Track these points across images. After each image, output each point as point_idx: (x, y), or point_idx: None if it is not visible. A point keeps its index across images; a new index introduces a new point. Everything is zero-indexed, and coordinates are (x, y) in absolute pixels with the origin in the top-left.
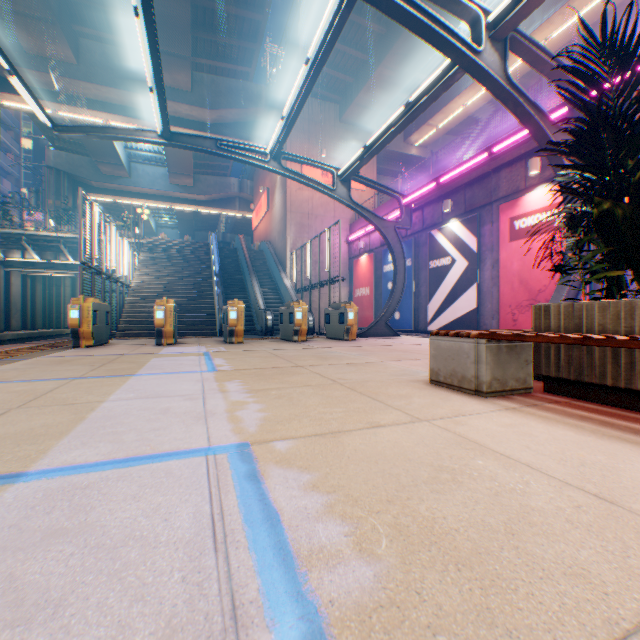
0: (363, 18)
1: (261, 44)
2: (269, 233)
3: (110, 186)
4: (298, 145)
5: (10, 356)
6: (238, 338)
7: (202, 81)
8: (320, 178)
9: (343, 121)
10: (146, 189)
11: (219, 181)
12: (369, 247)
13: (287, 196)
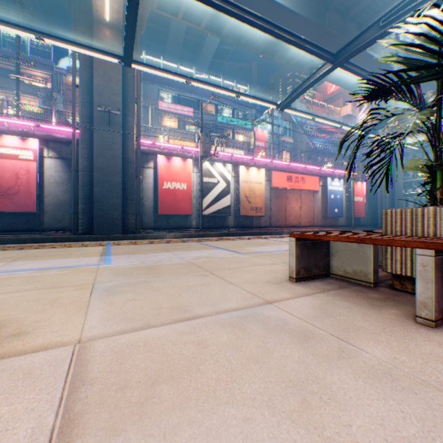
0: None
1: None
2: None
3: None
4: None
5: None
6: None
7: None
8: None
9: None
10: None
11: None
12: None
13: None
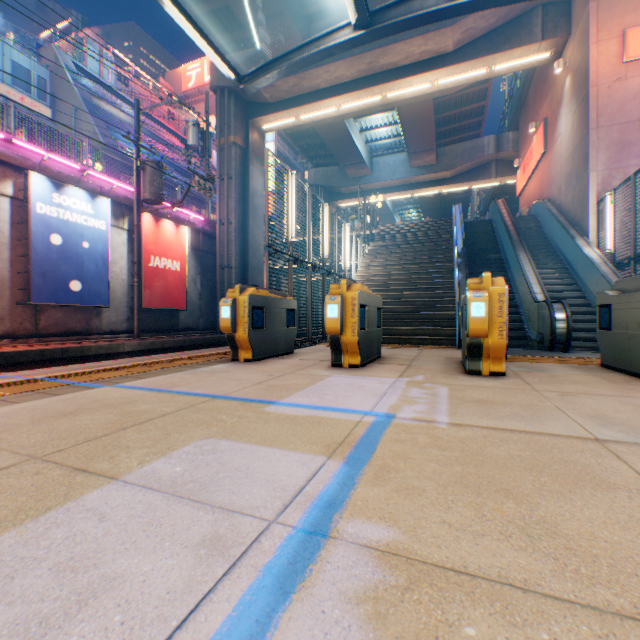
0: None
1: None
2: (544, 187)
3: (354, 189)
4: (612, 1)
5: (122, 374)
6: (489, 363)
7: None
8: None
9: None
10: (385, 182)
11: (466, 147)
12: None
13: (587, 102)
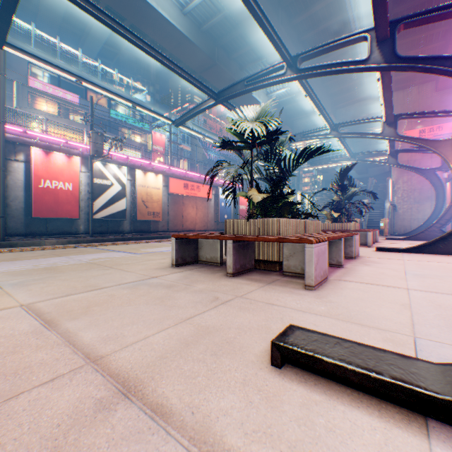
0: (422, 47)
1: (364, 86)
2: None
3: None
4: (398, 121)
5: None
6: None
7: (339, 113)
8: (416, 136)
9: (437, 90)
10: None
11: (369, 142)
12: (449, 176)
13: None
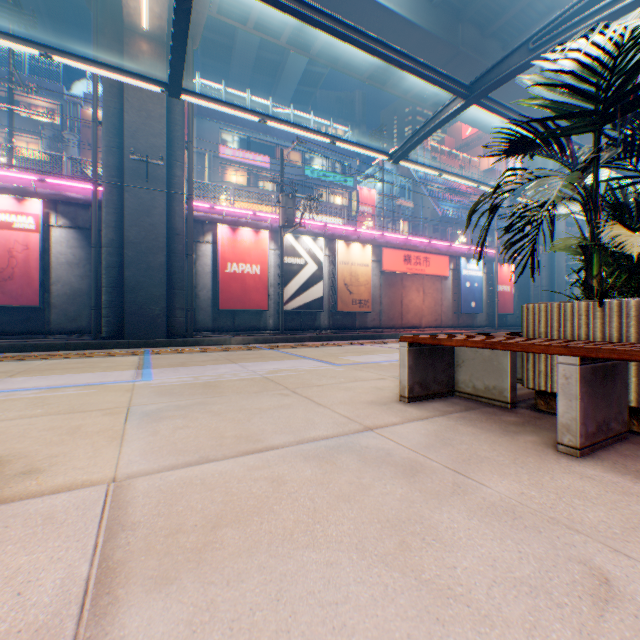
0: None
1: None
2: None
3: None
4: None
5: None
6: None
7: None
8: None
9: None
10: None
11: None
12: None
13: None
